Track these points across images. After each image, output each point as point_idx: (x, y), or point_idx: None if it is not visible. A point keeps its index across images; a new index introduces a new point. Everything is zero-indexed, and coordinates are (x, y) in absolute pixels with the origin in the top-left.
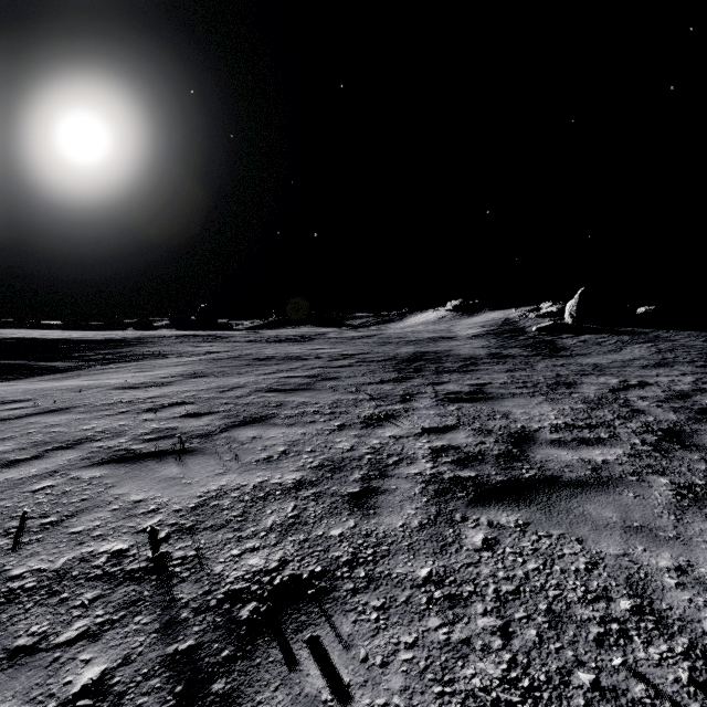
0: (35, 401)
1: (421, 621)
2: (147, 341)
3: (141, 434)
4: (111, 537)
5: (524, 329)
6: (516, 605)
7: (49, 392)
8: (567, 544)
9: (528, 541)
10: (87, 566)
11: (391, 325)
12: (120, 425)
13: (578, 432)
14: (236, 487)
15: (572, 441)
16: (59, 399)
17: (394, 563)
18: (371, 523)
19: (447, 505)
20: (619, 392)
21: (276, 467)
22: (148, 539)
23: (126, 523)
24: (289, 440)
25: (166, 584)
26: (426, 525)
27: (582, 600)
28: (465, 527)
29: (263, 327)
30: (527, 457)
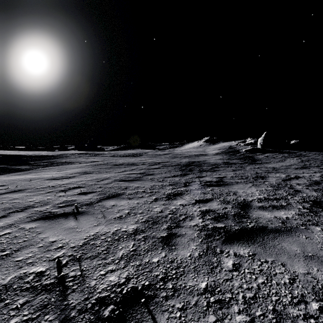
0: (8, 186)
1: (204, 318)
2: (64, 156)
3: (58, 204)
4: (36, 263)
5: (239, 151)
6: (256, 307)
7: (15, 181)
8: (277, 266)
9: (256, 265)
10: (22, 282)
11: (177, 148)
12: (48, 199)
13: (271, 202)
14: (104, 233)
15: (269, 207)
16: (19, 185)
17: (187, 279)
18: (173, 254)
19: (212, 243)
20: (286, 181)
21: (124, 222)
22: (56, 265)
23: (45, 254)
24: (131, 206)
25: (64, 294)
26: (202, 255)
27: (291, 303)
28: (222, 256)
29: (118, 149)
30: (248, 216)
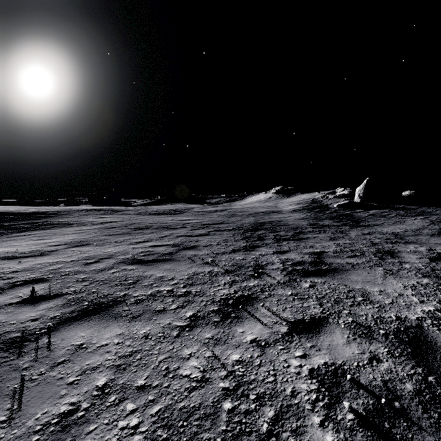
0: None
1: None
2: (63, 214)
3: None
4: None
5: (327, 206)
6: None
7: None
8: None
9: None
10: None
11: (236, 202)
12: None
13: None
14: None
15: None
16: None
17: None
18: None
19: None
20: (440, 262)
21: None
22: None
23: None
24: (122, 353)
25: None
26: None
27: None
28: None
29: (151, 204)
30: None
